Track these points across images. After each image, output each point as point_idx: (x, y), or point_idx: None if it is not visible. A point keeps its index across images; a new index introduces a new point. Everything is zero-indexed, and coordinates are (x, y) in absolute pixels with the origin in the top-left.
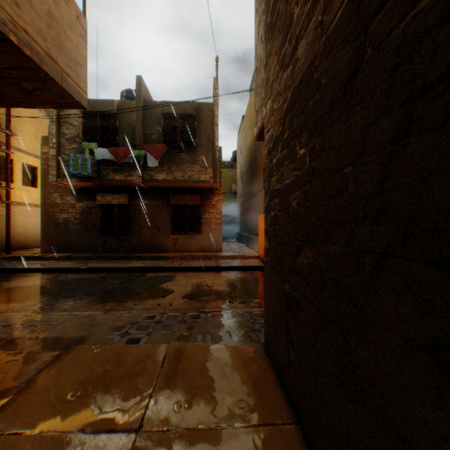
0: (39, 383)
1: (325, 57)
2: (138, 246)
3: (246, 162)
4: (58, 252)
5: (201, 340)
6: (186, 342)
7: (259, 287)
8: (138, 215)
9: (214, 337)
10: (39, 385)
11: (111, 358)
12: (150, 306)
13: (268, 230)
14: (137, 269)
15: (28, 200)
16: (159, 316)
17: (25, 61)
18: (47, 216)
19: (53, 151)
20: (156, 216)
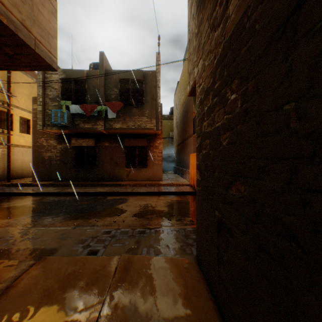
0: (13, 290)
1: (260, 3)
2: (102, 176)
3: (180, 115)
4: (44, 181)
5: (146, 252)
6: (134, 255)
7: (191, 208)
8: (101, 154)
9: (156, 250)
10: (13, 292)
11: (73, 268)
12: (108, 223)
13: (199, 166)
14: (100, 193)
15: (23, 143)
16: (114, 231)
17: (3, 29)
18: (36, 154)
19: (40, 107)
20: (114, 155)
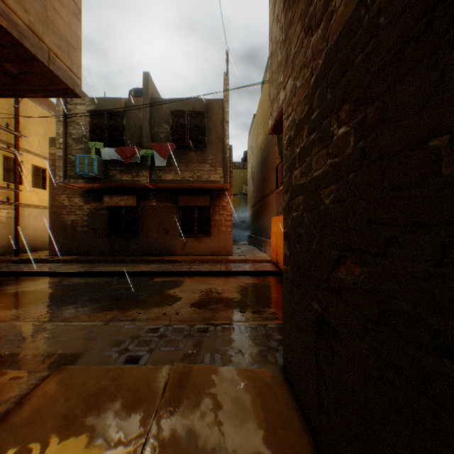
0: (16, 416)
1: None
2: (146, 249)
3: (257, 162)
4: (65, 255)
5: (209, 360)
6: (192, 364)
7: (273, 294)
8: (146, 217)
9: (224, 356)
10: (16, 419)
11: (104, 384)
12: (155, 316)
13: (288, 235)
14: (144, 273)
15: (37, 202)
16: (163, 329)
17: (2, 35)
18: (55, 218)
19: (59, 152)
20: (164, 218)
